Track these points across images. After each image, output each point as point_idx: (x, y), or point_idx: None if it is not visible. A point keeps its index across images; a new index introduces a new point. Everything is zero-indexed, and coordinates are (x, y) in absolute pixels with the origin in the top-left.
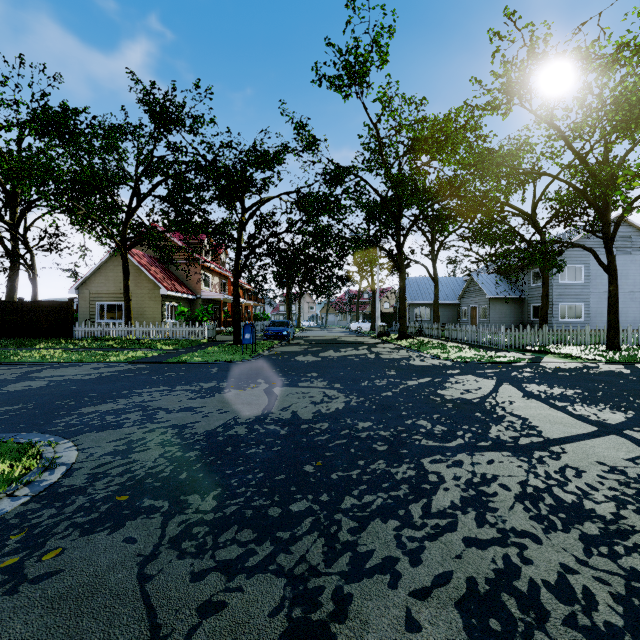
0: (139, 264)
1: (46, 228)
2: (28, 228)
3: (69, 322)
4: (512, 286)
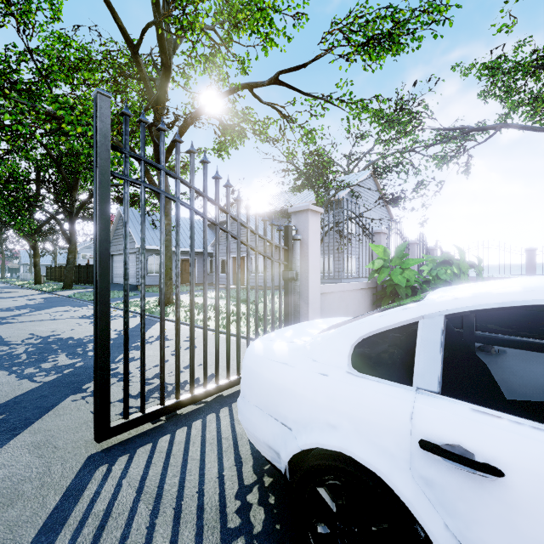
0: None
1: None
2: None
3: None
4: None
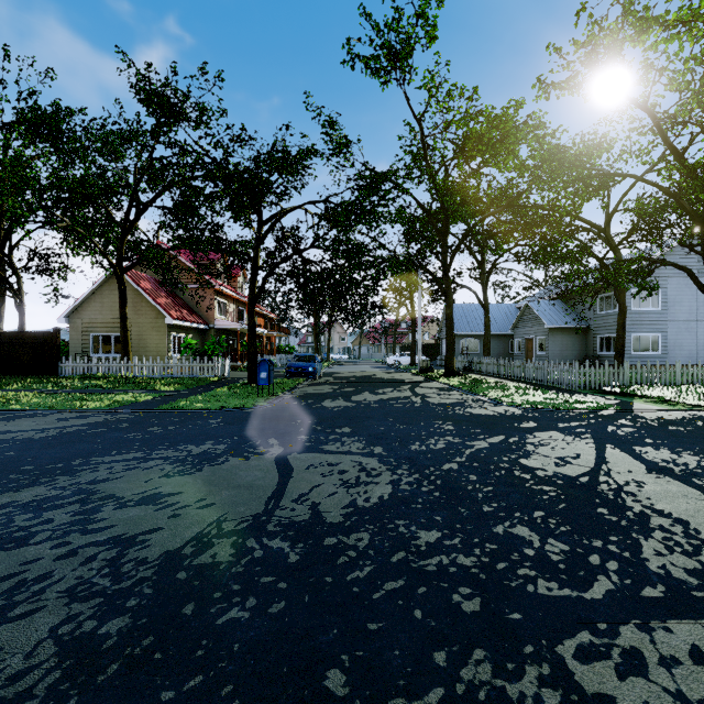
0: (140, 288)
1: (36, 247)
2: (14, 247)
3: (54, 357)
4: (574, 314)
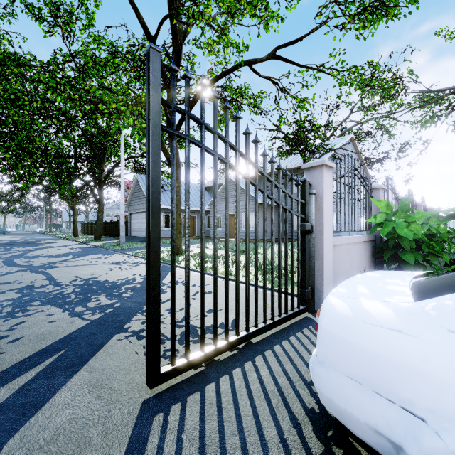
0: None
1: None
2: None
3: None
4: None
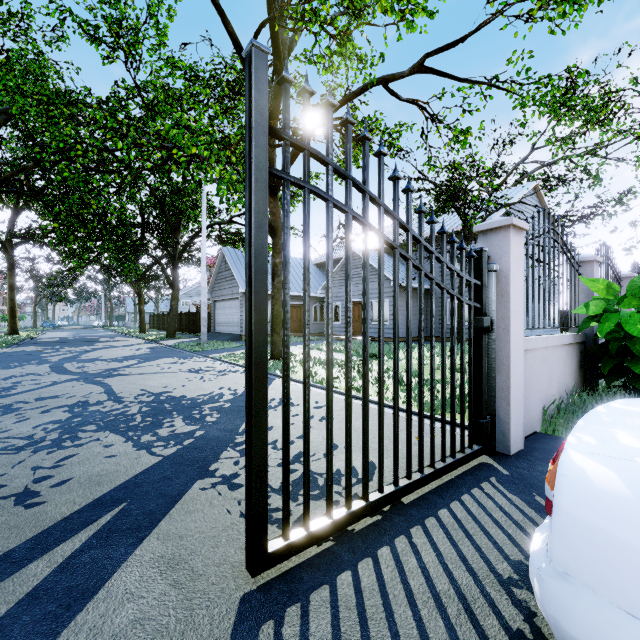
0: None
1: None
2: None
3: None
4: None
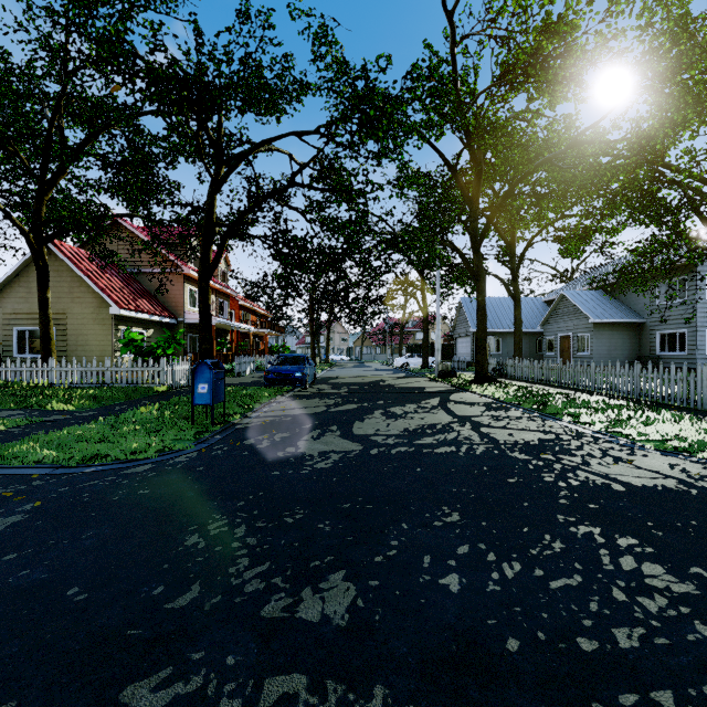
0: (77, 268)
1: None
2: None
3: None
4: (623, 306)
